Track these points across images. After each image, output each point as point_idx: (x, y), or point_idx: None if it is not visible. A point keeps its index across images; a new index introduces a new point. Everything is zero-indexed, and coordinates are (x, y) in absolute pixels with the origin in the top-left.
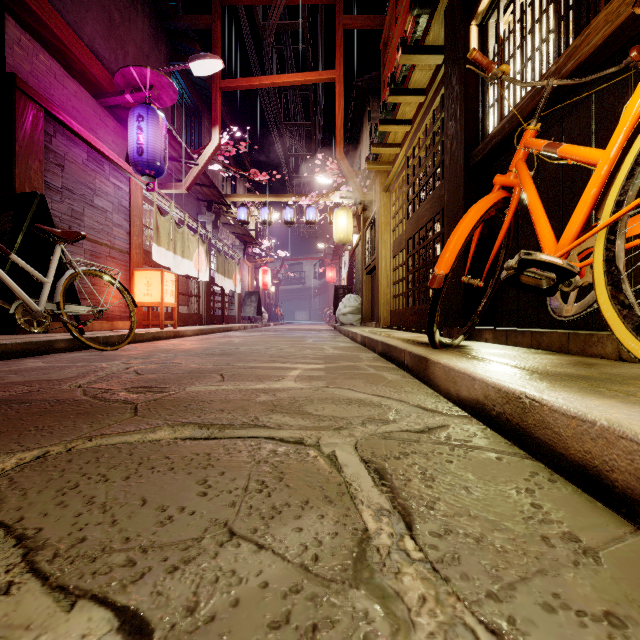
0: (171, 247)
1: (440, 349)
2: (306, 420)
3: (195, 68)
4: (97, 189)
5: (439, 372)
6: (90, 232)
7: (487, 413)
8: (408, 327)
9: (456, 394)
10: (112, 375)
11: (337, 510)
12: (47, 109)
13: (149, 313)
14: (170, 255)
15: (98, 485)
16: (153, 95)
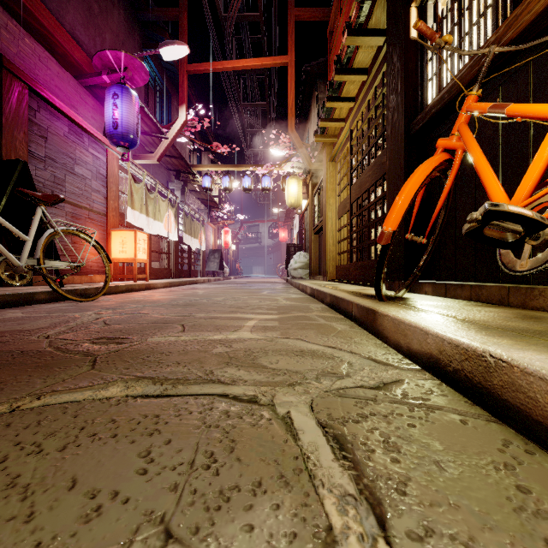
0: (144, 210)
1: (386, 301)
2: (260, 374)
3: (164, 53)
4: (77, 158)
5: (388, 324)
6: (71, 196)
7: (442, 368)
8: (352, 280)
9: (406, 346)
10: (81, 325)
11: (294, 496)
12: (31, 86)
13: (124, 268)
14: (143, 217)
15: (29, 458)
16: (127, 76)
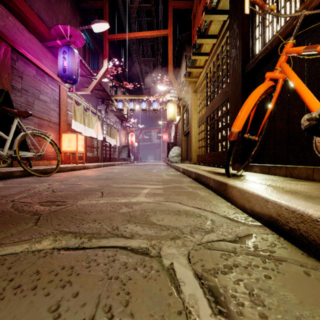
0: (82, 122)
1: (232, 177)
2: (151, 229)
3: (94, 27)
4: (41, 90)
5: (236, 193)
6: (37, 113)
7: (280, 226)
8: (207, 164)
9: (250, 209)
10: (37, 192)
11: None
12: (12, 46)
13: (70, 156)
14: (82, 126)
15: None
16: (71, 41)
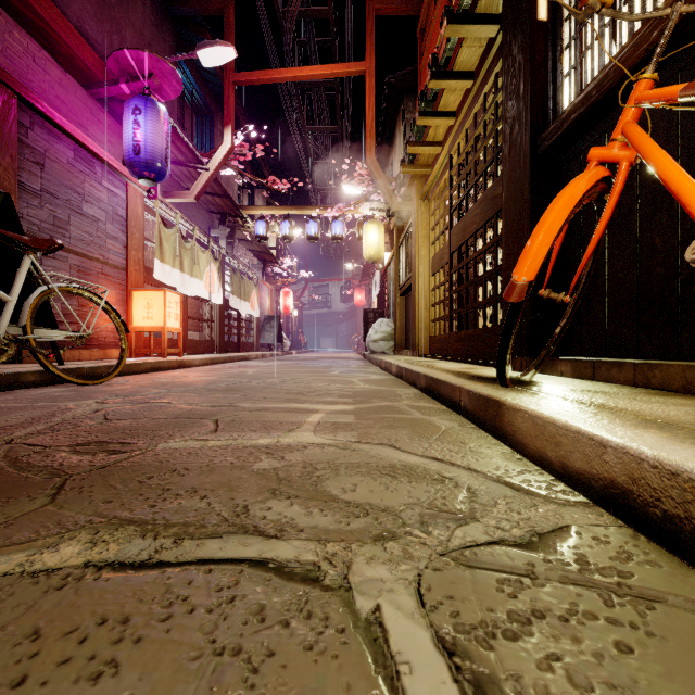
0: (177, 264)
1: (511, 387)
2: (326, 514)
3: (204, 57)
4: (86, 194)
5: (523, 424)
6: (77, 244)
7: (638, 508)
8: (452, 356)
9: (560, 462)
10: (69, 422)
11: None
12: (21, 95)
13: (150, 340)
14: (176, 273)
15: None
16: (153, 85)
